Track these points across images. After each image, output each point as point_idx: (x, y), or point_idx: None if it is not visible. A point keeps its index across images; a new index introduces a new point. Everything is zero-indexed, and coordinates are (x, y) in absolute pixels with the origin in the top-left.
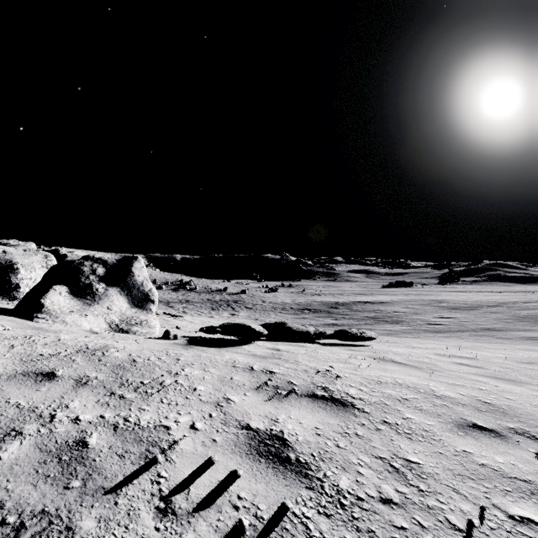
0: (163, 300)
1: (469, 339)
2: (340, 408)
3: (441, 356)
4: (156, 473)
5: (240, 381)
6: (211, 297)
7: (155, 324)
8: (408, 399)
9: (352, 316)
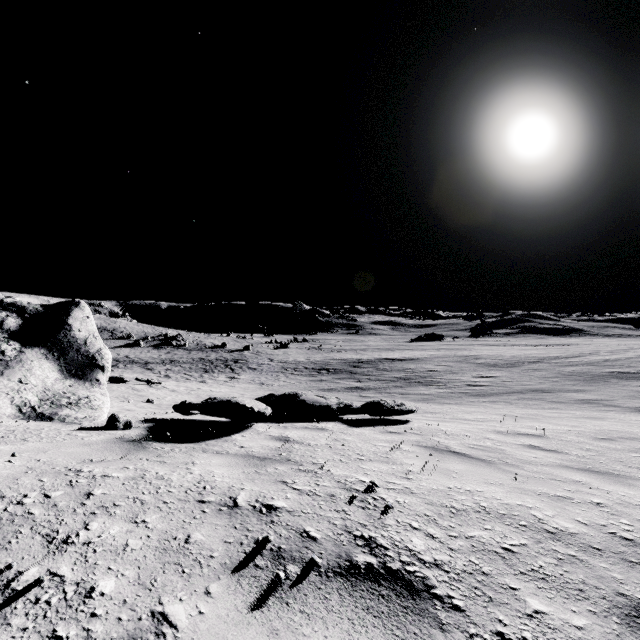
0: (140, 360)
1: (519, 404)
2: (408, 606)
3: (503, 434)
4: None
5: (205, 544)
6: (204, 355)
7: (102, 402)
8: (514, 551)
9: (379, 377)
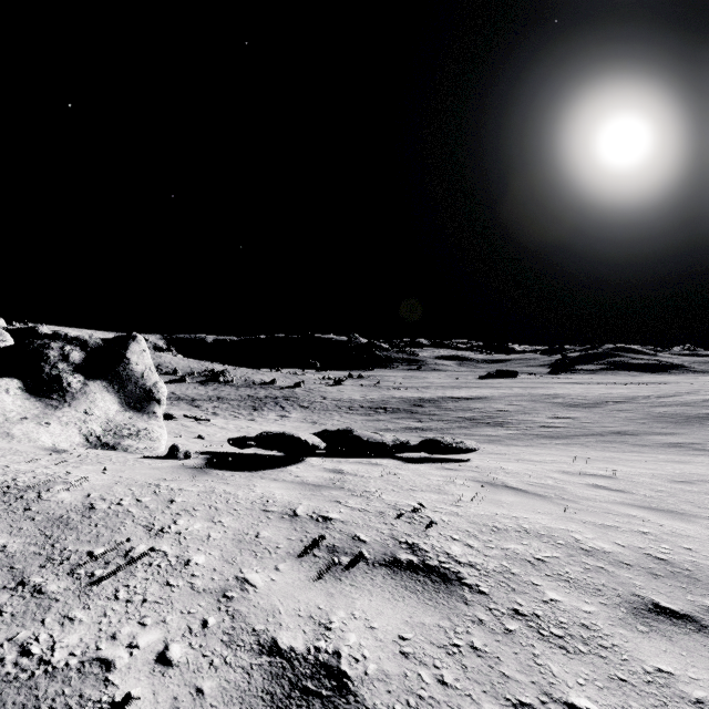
0: (186, 397)
1: (596, 447)
2: (440, 588)
3: (569, 474)
4: None
5: (272, 539)
6: (253, 392)
7: (159, 434)
8: (545, 560)
9: (442, 417)
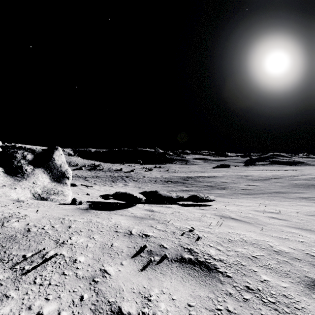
0: (82, 176)
1: (268, 198)
2: (207, 274)
3: (258, 211)
4: None
5: (119, 247)
6: (112, 174)
7: (68, 193)
8: (257, 257)
9: (197, 185)
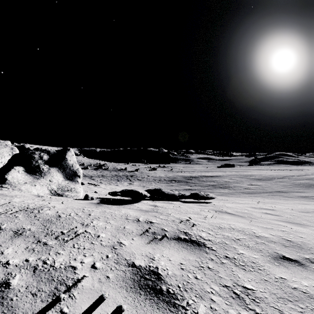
0: (88, 175)
1: (268, 197)
2: (196, 248)
3: (254, 208)
4: (59, 309)
5: (130, 229)
6: (117, 173)
7: (80, 190)
8: (240, 239)
9: (200, 184)
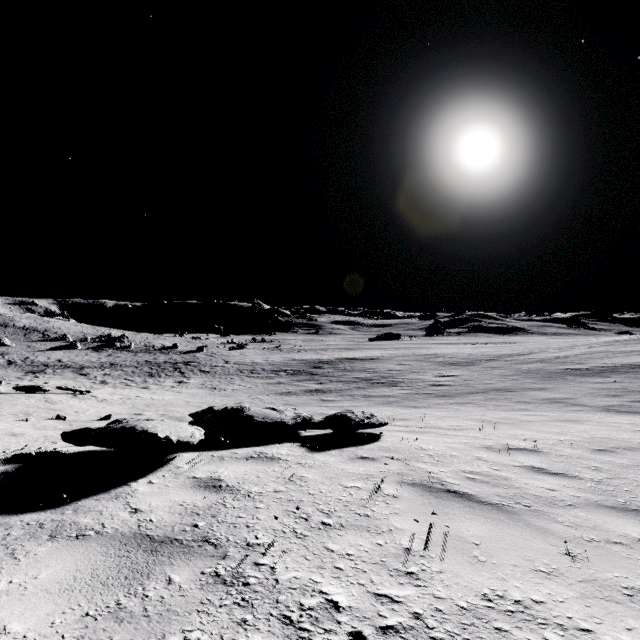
0: (74, 365)
1: (488, 405)
2: None
3: (494, 451)
4: None
5: None
6: (152, 357)
7: None
8: None
9: (340, 378)
